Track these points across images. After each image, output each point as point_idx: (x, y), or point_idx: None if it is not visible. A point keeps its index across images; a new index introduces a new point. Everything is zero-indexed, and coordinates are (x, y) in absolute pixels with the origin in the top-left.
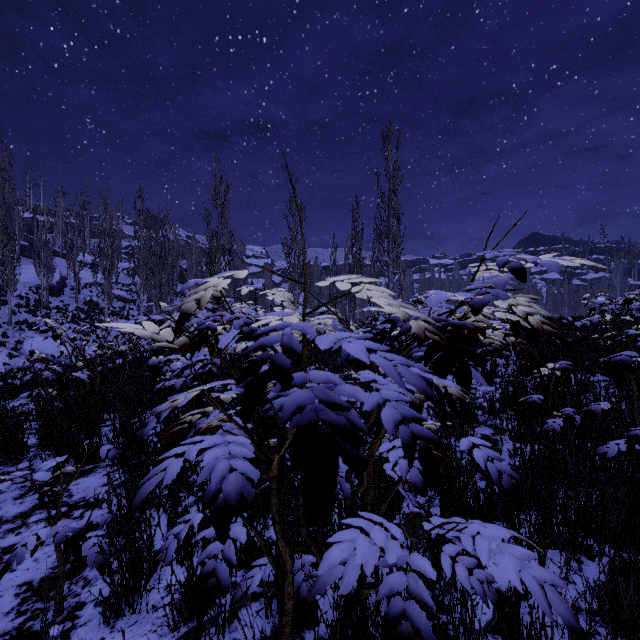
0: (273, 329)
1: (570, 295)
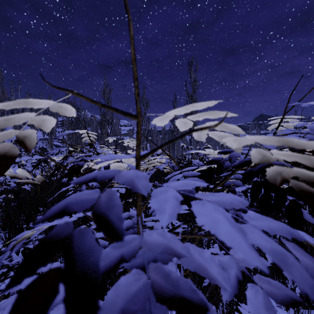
0: (92, 179)
1: None
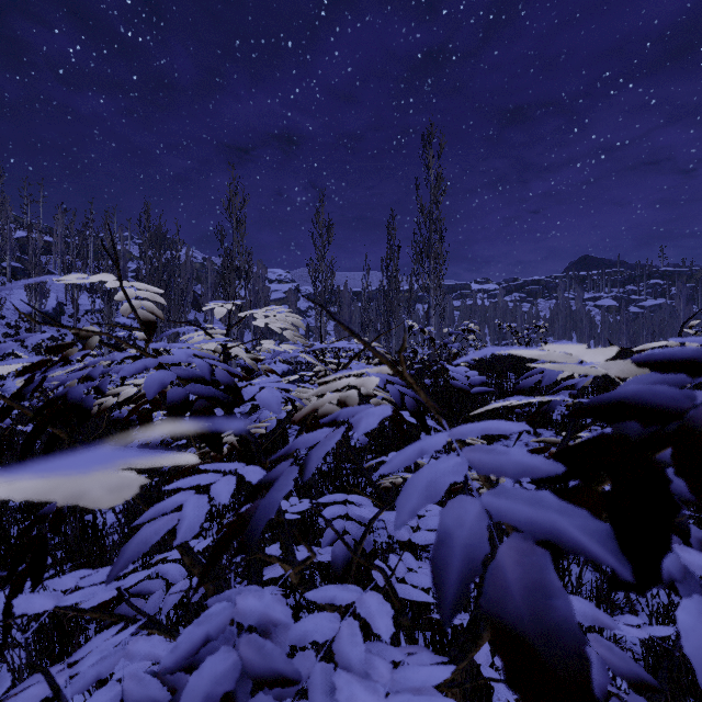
0: None
1: (628, 324)
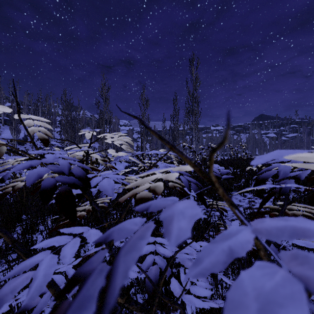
0: None
1: (281, 144)
